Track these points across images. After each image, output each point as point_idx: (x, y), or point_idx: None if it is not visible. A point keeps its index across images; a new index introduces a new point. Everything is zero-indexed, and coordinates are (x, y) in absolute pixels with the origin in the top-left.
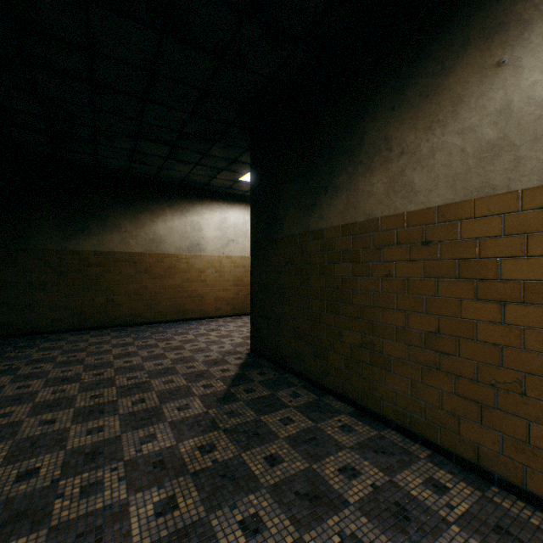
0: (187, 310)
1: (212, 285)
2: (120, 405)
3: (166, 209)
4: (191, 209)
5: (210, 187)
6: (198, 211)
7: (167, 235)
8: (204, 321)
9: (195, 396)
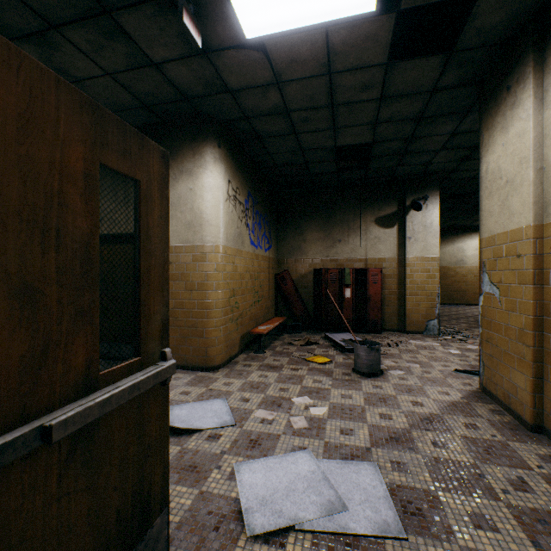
0: (454, 298)
1: (471, 284)
2: (443, 317)
3: (441, 242)
4: (456, 239)
5: (470, 225)
6: (461, 240)
7: (441, 256)
8: (466, 305)
9: (470, 319)
